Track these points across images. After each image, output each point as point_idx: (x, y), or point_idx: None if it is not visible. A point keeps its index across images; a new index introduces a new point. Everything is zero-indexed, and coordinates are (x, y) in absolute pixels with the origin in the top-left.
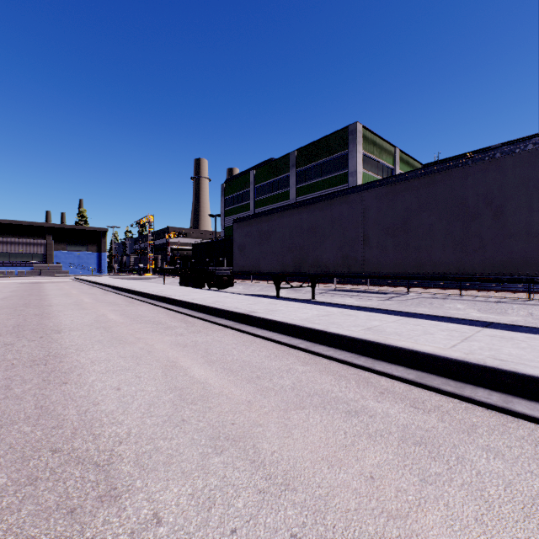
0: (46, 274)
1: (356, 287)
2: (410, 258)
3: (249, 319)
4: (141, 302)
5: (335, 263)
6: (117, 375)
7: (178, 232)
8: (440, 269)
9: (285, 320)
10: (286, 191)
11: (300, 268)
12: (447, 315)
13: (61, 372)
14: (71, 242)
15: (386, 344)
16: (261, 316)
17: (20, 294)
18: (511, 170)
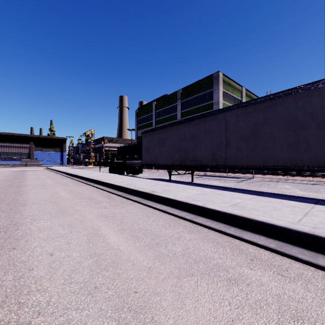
0: (30, 165)
1: (219, 174)
2: (258, 155)
3: (151, 196)
4: (83, 184)
5: (207, 158)
6: (54, 241)
7: (109, 140)
8: (279, 163)
9: (175, 198)
10: (175, 114)
11: (184, 162)
12: (281, 193)
13: (14, 239)
14: (45, 146)
15: (250, 218)
16: (159, 194)
17: (9, 178)
18: None
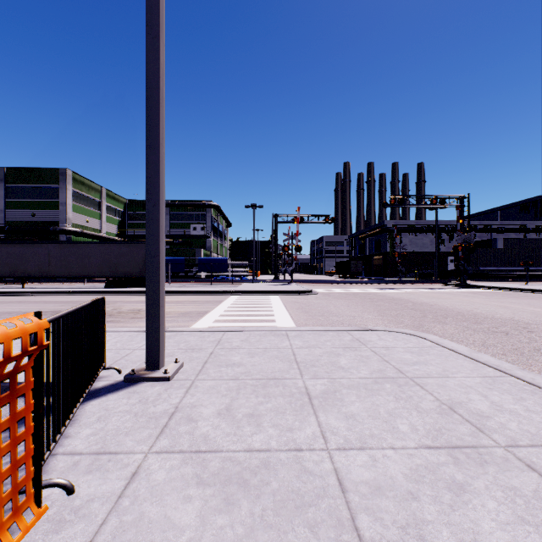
0: None
1: (57, 284)
2: (67, 271)
3: None
4: None
5: (36, 272)
6: None
7: None
8: (76, 275)
9: (10, 291)
10: None
11: (14, 274)
12: None
13: None
14: None
15: (42, 291)
16: None
17: None
18: (92, 248)
